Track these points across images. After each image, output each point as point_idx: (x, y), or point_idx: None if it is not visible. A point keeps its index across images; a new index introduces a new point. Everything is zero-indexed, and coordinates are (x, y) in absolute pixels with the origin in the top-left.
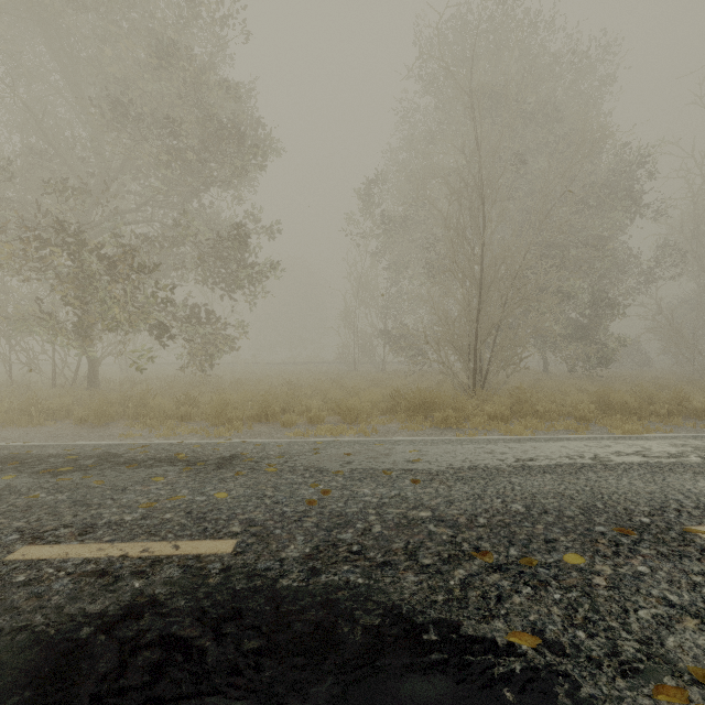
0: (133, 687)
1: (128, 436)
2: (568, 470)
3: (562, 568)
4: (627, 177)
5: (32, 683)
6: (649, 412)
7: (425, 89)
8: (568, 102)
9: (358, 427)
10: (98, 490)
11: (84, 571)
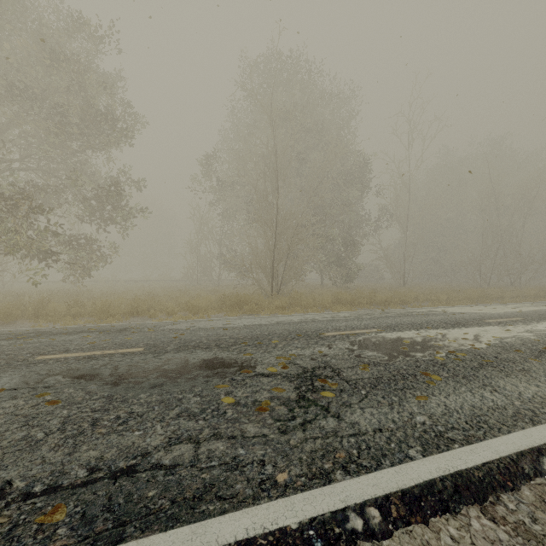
0: (123, 371)
1: (39, 327)
2: (296, 323)
3: (270, 344)
4: (360, 171)
5: (86, 374)
6: (358, 303)
7: (246, 98)
8: (332, 120)
9: (199, 315)
10: (56, 342)
11: (79, 358)
